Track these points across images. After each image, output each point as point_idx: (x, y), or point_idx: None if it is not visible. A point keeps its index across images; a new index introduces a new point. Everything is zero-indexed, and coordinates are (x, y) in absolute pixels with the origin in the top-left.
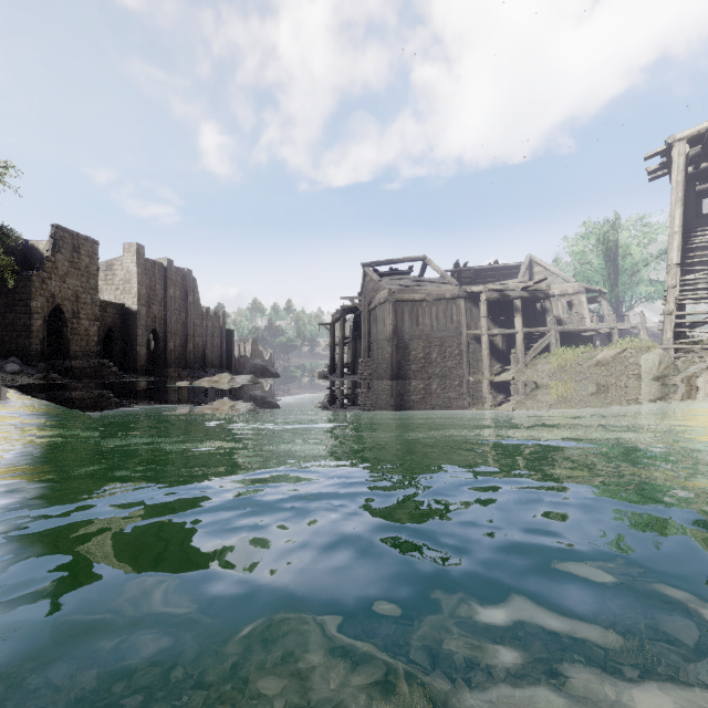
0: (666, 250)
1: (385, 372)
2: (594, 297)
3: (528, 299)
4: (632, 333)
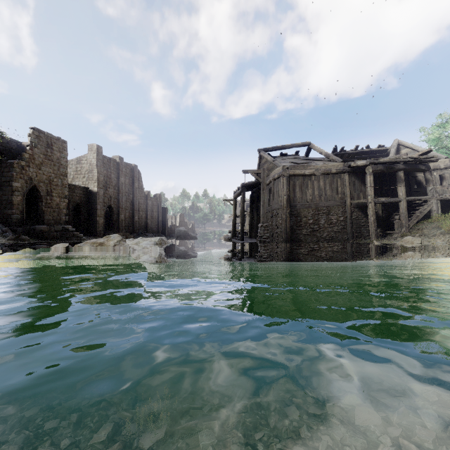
0: None
1: (279, 235)
2: None
3: (410, 170)
4: None
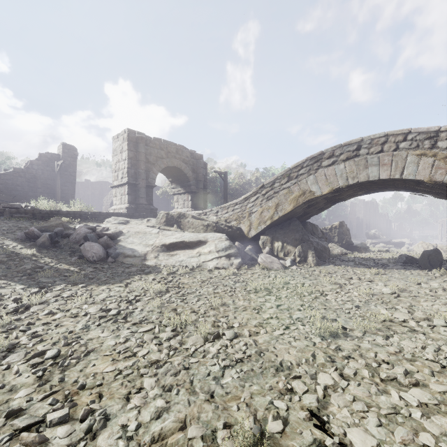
0: None
1: None
2: None
3: None
4: None
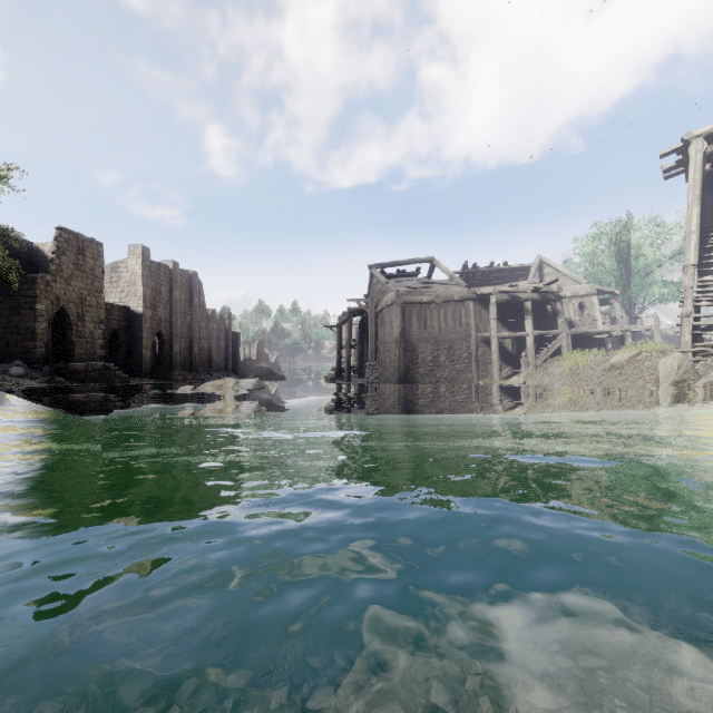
0: (680, 251)
1: (392, 375)
2: (606, 298)
3: (538, 301)
4: (644, 335)
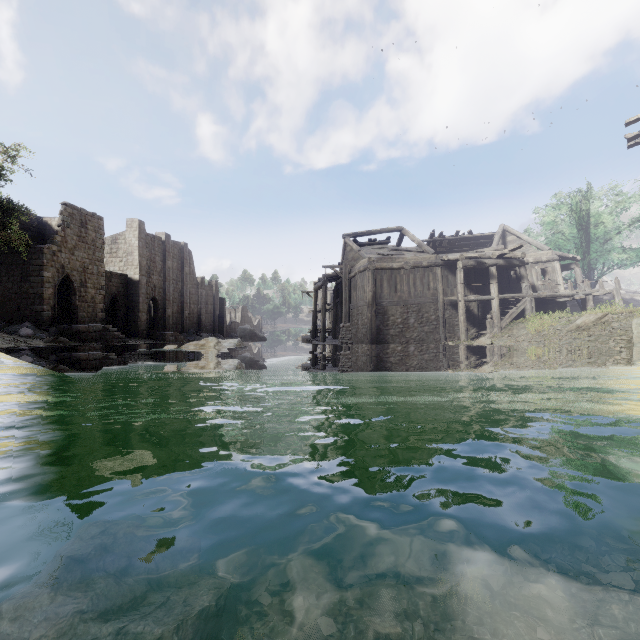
0: (639, 218)
1: (365, 336)
2: (567, 264)
3: (503, 266)
4: (602, 299)
